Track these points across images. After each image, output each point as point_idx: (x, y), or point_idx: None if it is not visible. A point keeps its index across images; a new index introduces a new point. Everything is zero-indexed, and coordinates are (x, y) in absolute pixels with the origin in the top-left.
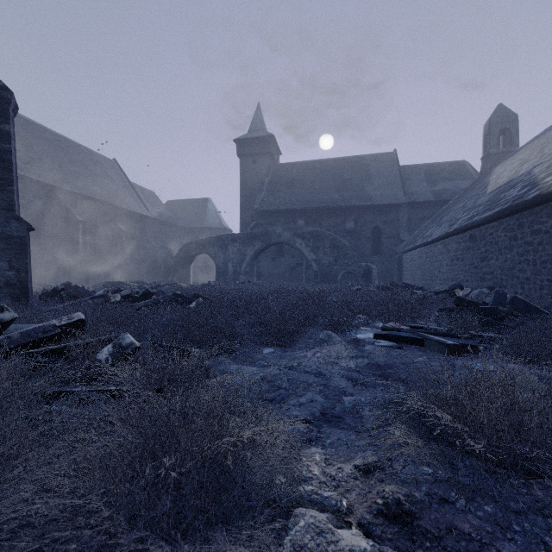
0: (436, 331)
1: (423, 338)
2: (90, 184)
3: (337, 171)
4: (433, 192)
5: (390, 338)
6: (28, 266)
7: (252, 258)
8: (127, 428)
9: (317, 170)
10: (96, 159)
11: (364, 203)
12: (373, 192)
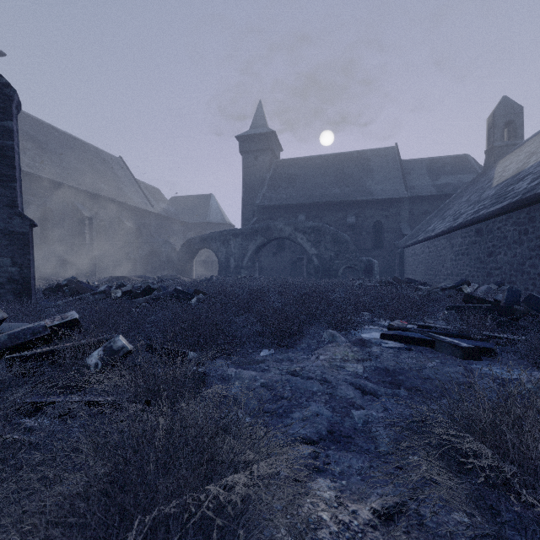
0: (447, 331)
1: (433, 339)
2: (97, 181)
3: (338, 166)
4: (435, 186)
5: (398, 339)
6: (30, 262)
7: (253, 253)
8: (102, 459)
9: (318, 165)
10: (102, 156)
11: (365, 197)
12: (374, 187)
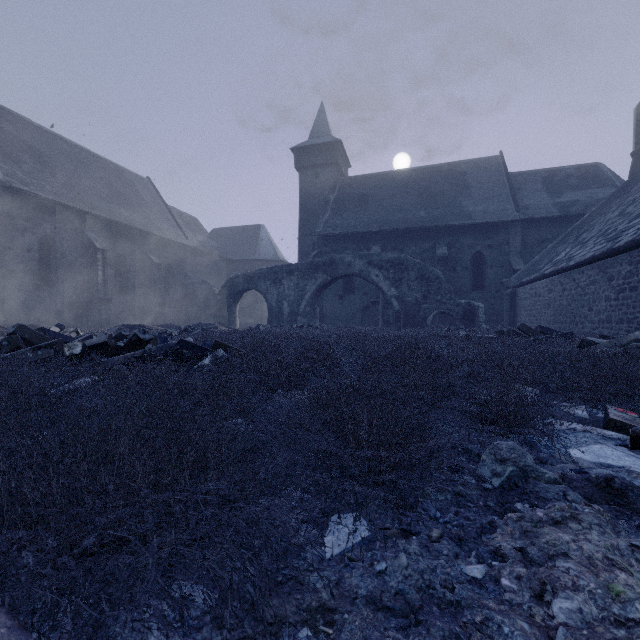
0: None
1: None
2: (116, 205)
3: (423, 182)
4: (557, 205)
5: None
6: None
7: (313, 295)
8: None
9: (397, 182)
10: (124, 176)
11: (461, 221)
12: (472, 208)
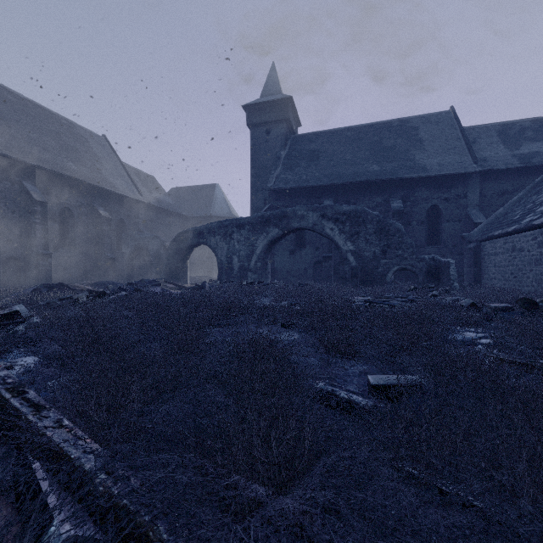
0: None
1: None
2: (63, 158)
3: (374, 138)
4: (516, 157)
5: None
6: None
7: (264, 249)
8: None
9: (348, 138)
10: (77, 132)
11: (416, 174)
12: (427, 161)
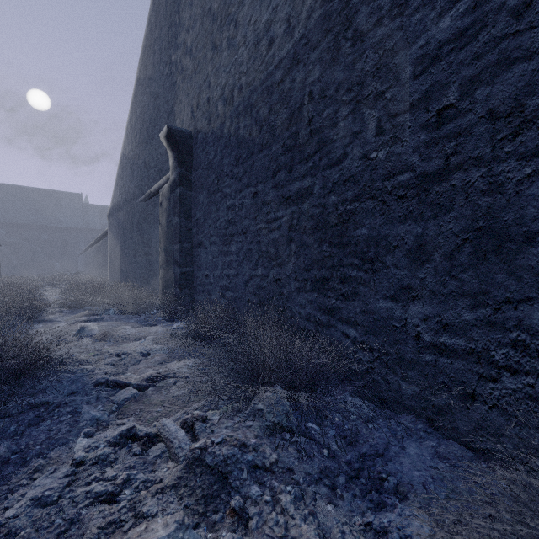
0: None
1: None
2: None
3: (36, 198)
4: (101, 224)
5: None
6: None
7: None
8: None
9: (19, 194)
10: None
11: (56, 225)
12: (63, 219)
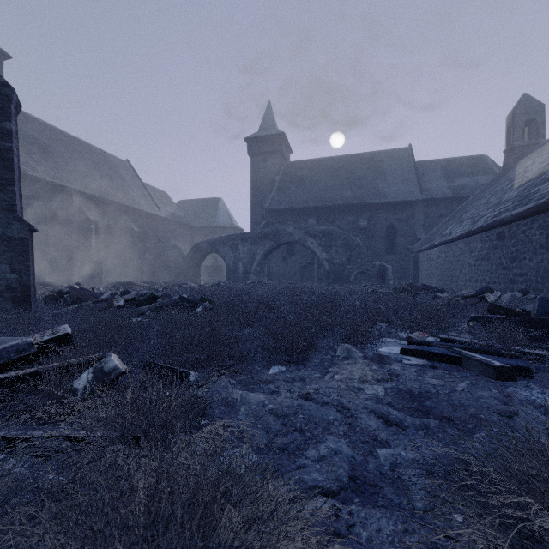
0: (475, 347)
1: (460, 356)
2: (104, 185)
3: (350, 168)
4: (451, 188)
5: (420, 354)
6: (29, 269)
7: (262, 257)
8: (66, 533)
9: (329, 167)
10: (109, 160)
11: (378, 200)
12: (387, 189)
